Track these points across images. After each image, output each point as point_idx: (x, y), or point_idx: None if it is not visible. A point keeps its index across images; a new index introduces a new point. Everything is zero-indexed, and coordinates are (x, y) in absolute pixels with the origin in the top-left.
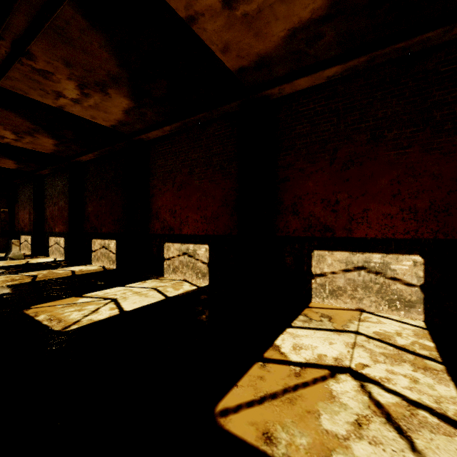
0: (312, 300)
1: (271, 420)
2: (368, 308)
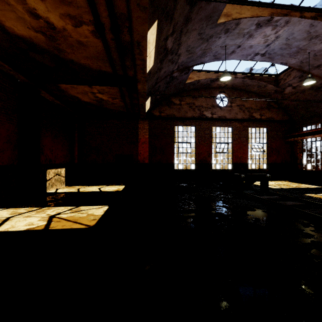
0: None
1: (87, 220)
2: None
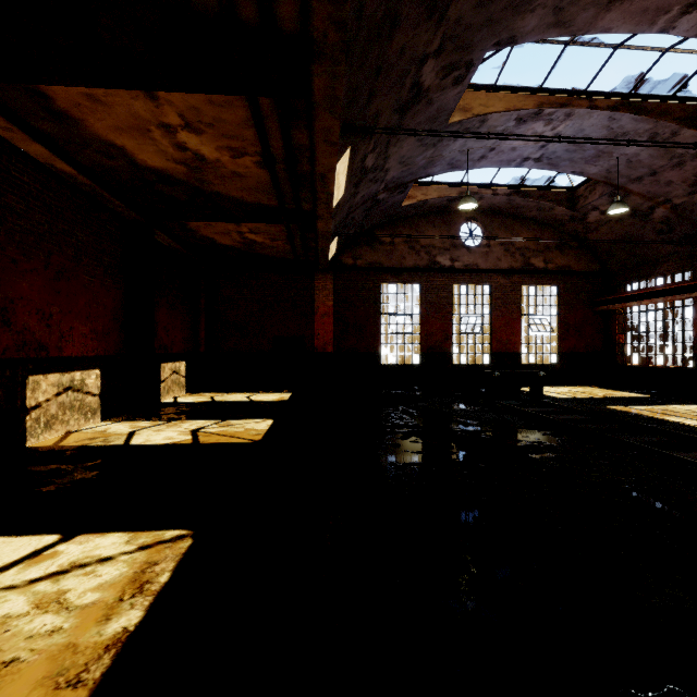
0: (28, 445)
1: (248, 435)
2: (73, 428)
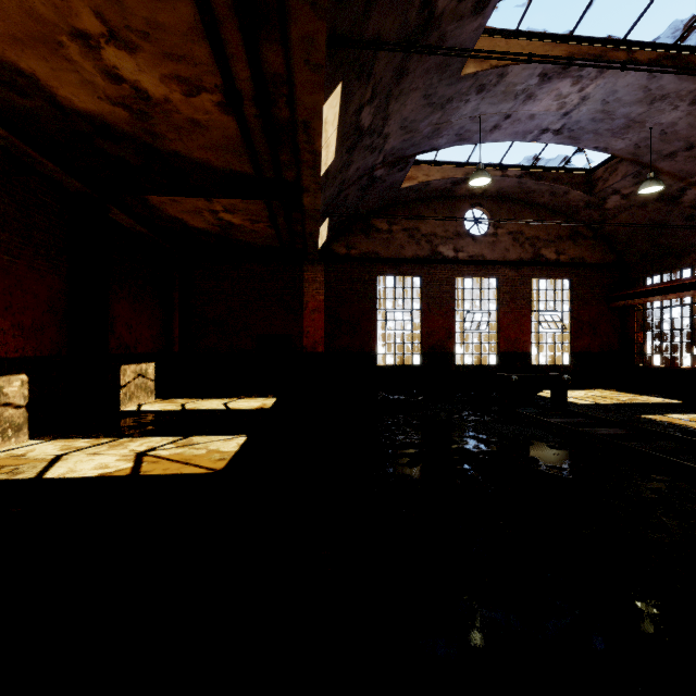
0: None
1: (209, 461)
2: None
